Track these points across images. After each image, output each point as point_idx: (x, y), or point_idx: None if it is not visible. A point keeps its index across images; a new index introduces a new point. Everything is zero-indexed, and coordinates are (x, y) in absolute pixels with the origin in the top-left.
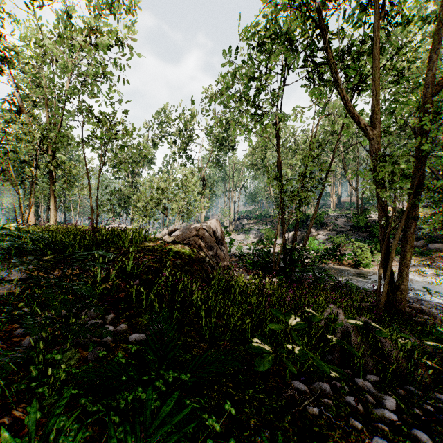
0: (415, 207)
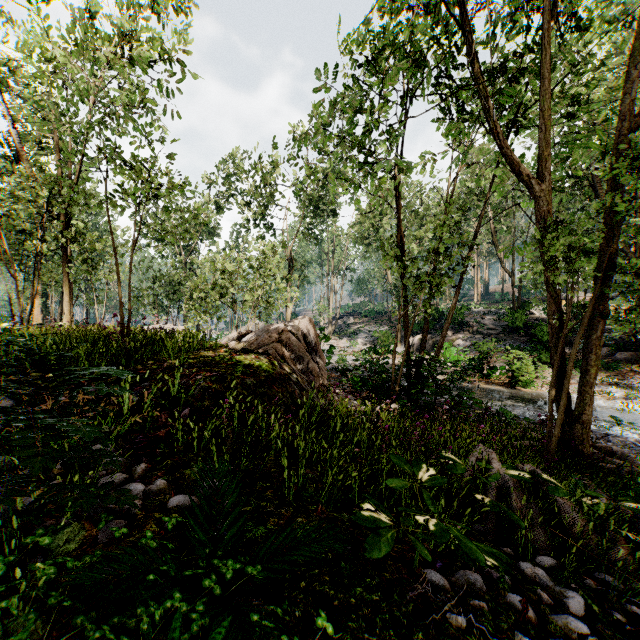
0: (603, 298)
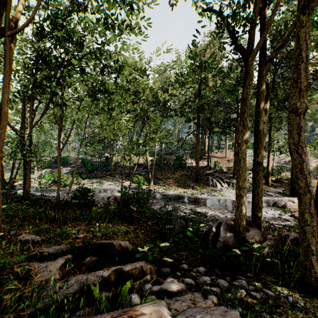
0: (29, 163)
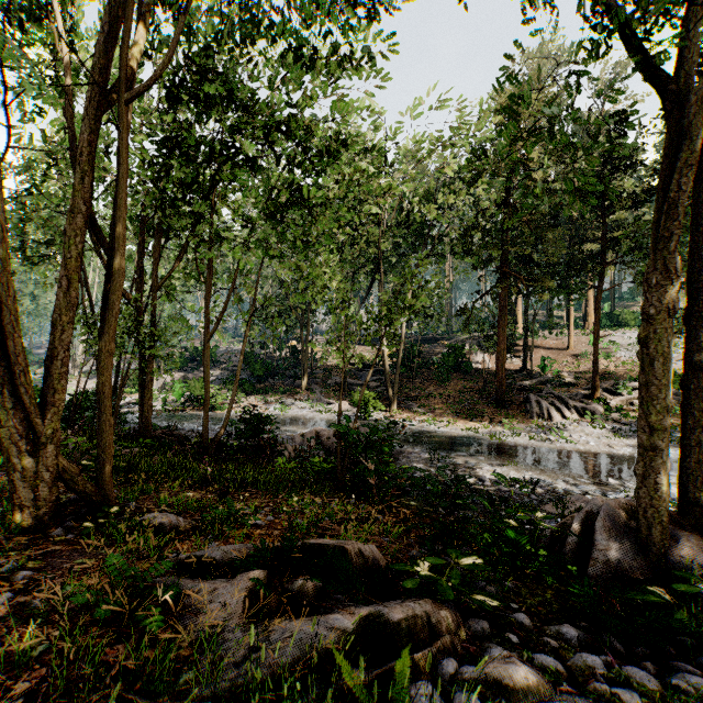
0: (150, 363)
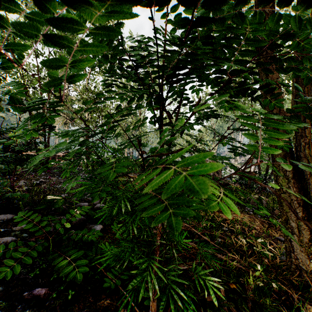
0: None
